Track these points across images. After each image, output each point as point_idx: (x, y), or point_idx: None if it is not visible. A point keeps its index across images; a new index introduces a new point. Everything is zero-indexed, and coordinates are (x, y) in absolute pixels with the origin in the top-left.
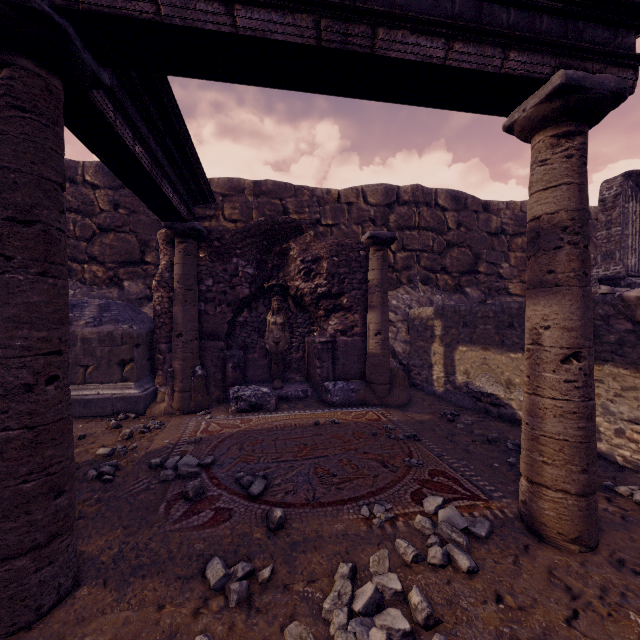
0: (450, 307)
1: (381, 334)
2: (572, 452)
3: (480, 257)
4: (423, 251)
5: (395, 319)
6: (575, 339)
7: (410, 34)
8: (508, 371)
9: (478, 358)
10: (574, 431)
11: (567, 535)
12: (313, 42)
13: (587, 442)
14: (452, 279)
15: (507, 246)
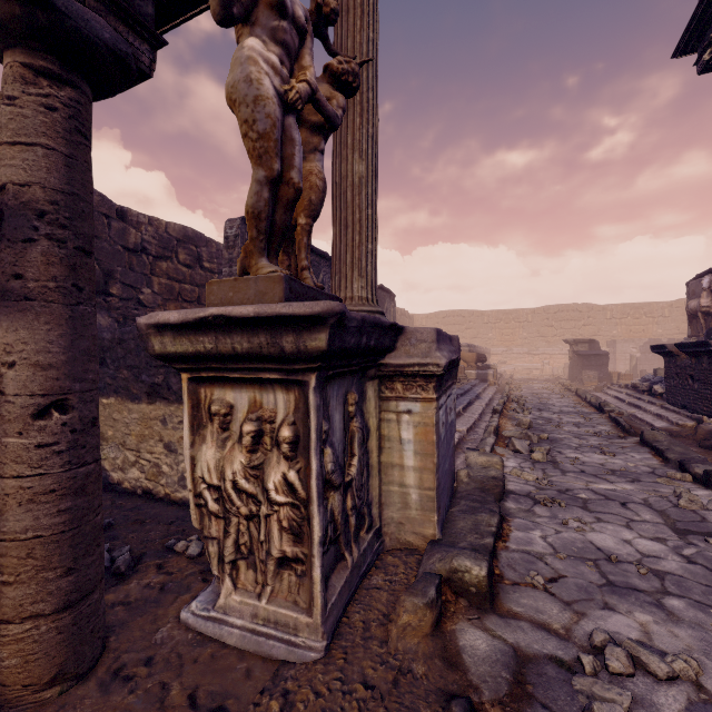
0: None
1: None
2: (48, 551)
3: (113, 275)
4: None
5: None
6: (56, 381)
7: None
8: (100, 422)
9: None
10: (52, 519)
11: (39, 682)
12: None
13: (76, 527)
14: None
15: (150, 269)
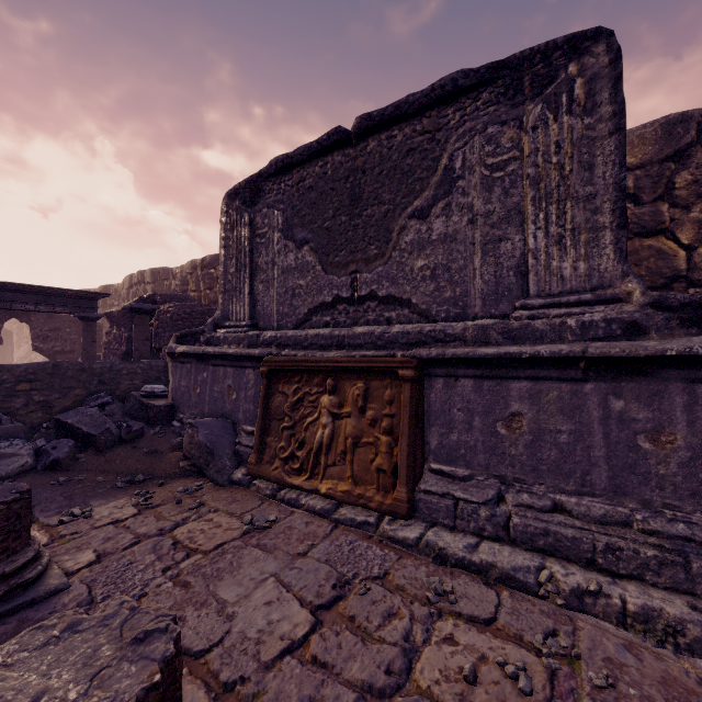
0: None
1: None
2: None
3: None
4: None
5: None
6: None
7: None
8: None
9: None
10: None
11: None
12: None
13: None
14: None
15: None
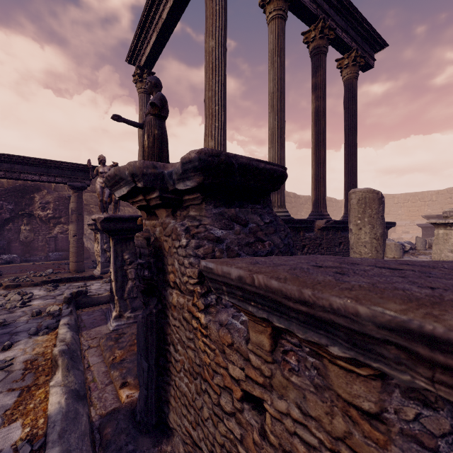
0: None
1: None
2: (74, 254)
3: None
4: None
5: None
6: (75, 232)
7: (30, 175)
8: None
9: None
10: (75, 250)
11: (73, 270)
12: (4, 177)
13: (78, 252)
14: (132, 210)
15: None
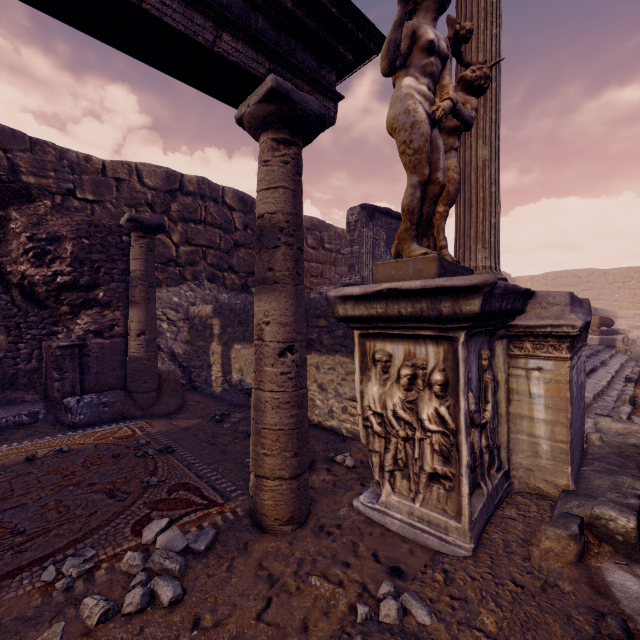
0: (227, 305)
1: (146, 334)
2: (286, 439)
3: None
4: (210, 247)
5: (176, 318)
6: (289, 334)
7: None
8: None
9: (250, 355)
10: (288, 419)
11: (282, 519)
12: None
13: (299, 427)
14: (239, 279)
15: None
